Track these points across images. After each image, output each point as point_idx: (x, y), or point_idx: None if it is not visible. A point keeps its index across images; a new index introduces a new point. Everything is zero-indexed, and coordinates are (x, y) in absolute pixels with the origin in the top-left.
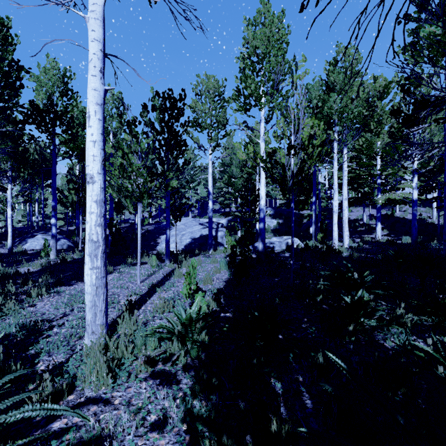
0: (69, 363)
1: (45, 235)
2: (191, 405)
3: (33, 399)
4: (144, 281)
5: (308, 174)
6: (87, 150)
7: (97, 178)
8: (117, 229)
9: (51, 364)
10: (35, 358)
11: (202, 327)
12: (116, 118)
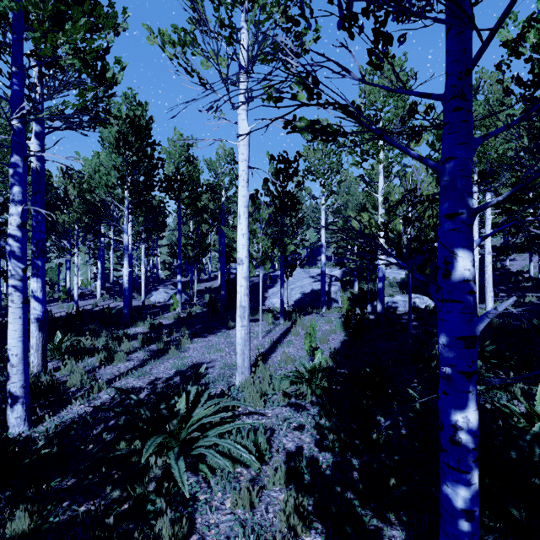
0: (232, 390)
1: (166, 289)
2: (318, 423)
3: (221, 406)
4: (264, 338)
5: (425, 241)
6: (238, 241)
7: (245, 261)
8: (233, 286)
9: (218, 390)
10: (206, 386)
11: (323, 376)
12: (228, 175)
